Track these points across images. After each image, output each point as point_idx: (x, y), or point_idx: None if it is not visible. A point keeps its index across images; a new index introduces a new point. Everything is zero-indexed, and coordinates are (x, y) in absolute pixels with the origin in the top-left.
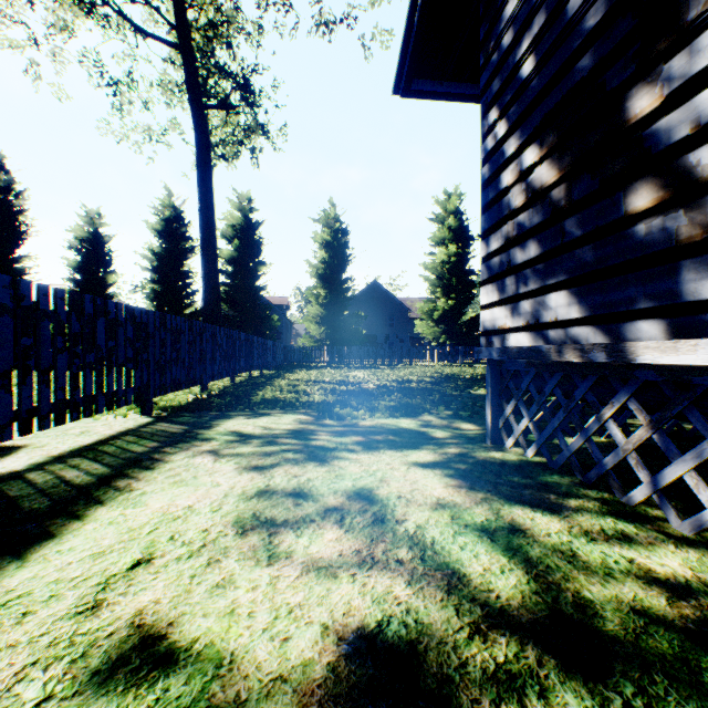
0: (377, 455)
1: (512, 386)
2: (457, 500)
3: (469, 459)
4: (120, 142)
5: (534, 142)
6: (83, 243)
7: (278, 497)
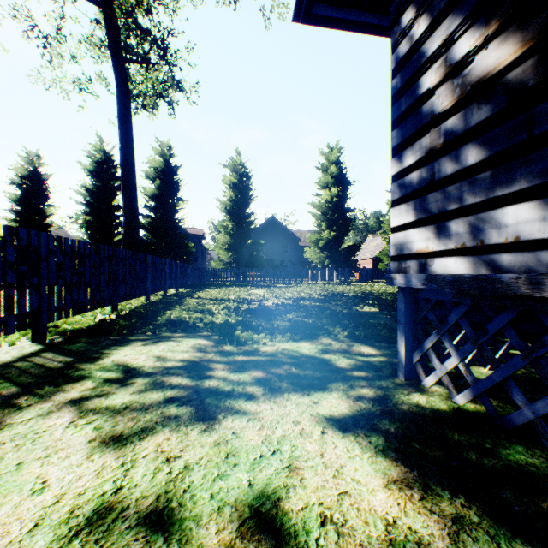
0: (281, 403)
1: (433, 317)
2: (418, 530)
3: (393, 410)
4: (49, 88)
5: (476, 21)
6: (23, 180)
7: (121, 530)
